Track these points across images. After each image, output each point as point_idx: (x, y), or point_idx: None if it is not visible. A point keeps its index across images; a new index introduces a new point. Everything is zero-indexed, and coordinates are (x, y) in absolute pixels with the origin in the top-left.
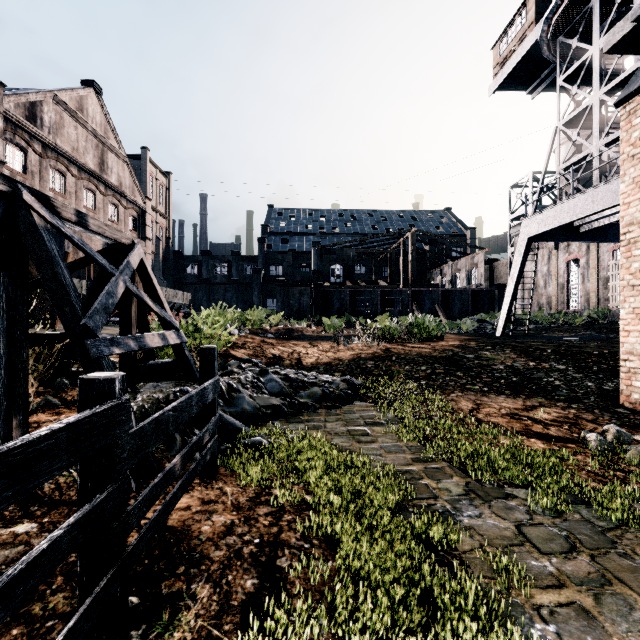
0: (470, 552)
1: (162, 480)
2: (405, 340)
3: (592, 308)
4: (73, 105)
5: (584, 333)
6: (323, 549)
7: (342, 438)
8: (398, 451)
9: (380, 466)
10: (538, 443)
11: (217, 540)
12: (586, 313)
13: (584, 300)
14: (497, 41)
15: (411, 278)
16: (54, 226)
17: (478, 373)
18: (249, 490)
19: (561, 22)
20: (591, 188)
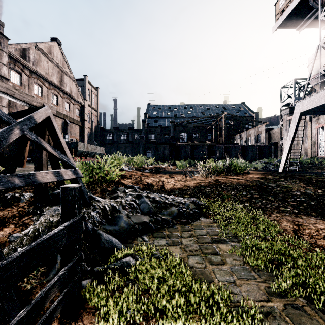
0: None
1: None
2: (226, 174)
3: None
4: (46, 50)
5: None
6: None
7: (196, 257)
8: (249, 277)
9: (238, 301)
10: None
11: None
12: None
13: None
14: None
15: (224, 139)
16: None
17: (284, 198)
18: None
19: None
20: None
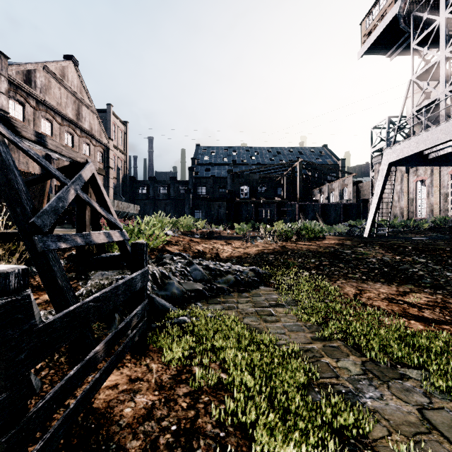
0: (380, 440)
1: (80, 371)
2: (296, 239)
3: (435, 216)
4: (57, 73)
5: (431, 234)
6: (238, 438)
7: (251, 318)
8: (299, 330)
9: (285, 344)
10: (417, 325)
11: (136, 426)
12: (431, 220)
13: (429, 210)
14: (364, 18)
15: (298, 195)
16: (11, 141)
17: (356, 265)
18: (172, 367)
19: (415, 0)
20: (439, 124)
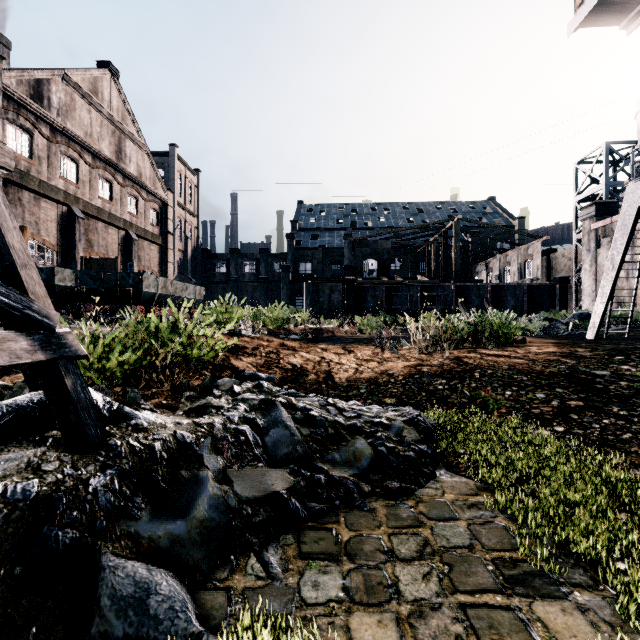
0: None
1: None
2: (475, 344)
3: None
4: (86, 87)
5: None
6: None
7: None
8: None
9: None
10: None
11: None
12: None
13: None
14: None
15: (455, 272)
16: None
17: None
18: None
19: None
20: None
